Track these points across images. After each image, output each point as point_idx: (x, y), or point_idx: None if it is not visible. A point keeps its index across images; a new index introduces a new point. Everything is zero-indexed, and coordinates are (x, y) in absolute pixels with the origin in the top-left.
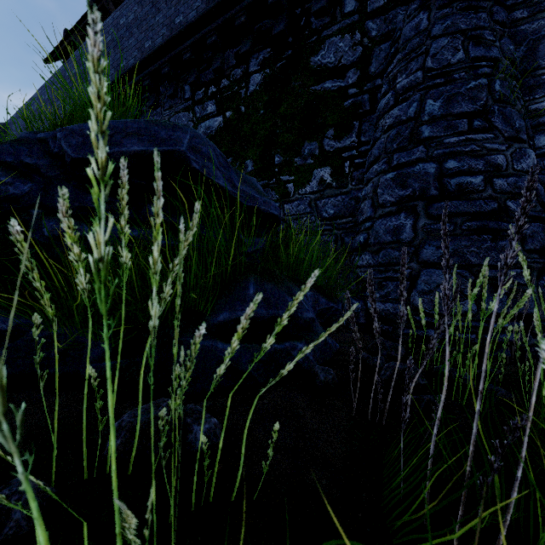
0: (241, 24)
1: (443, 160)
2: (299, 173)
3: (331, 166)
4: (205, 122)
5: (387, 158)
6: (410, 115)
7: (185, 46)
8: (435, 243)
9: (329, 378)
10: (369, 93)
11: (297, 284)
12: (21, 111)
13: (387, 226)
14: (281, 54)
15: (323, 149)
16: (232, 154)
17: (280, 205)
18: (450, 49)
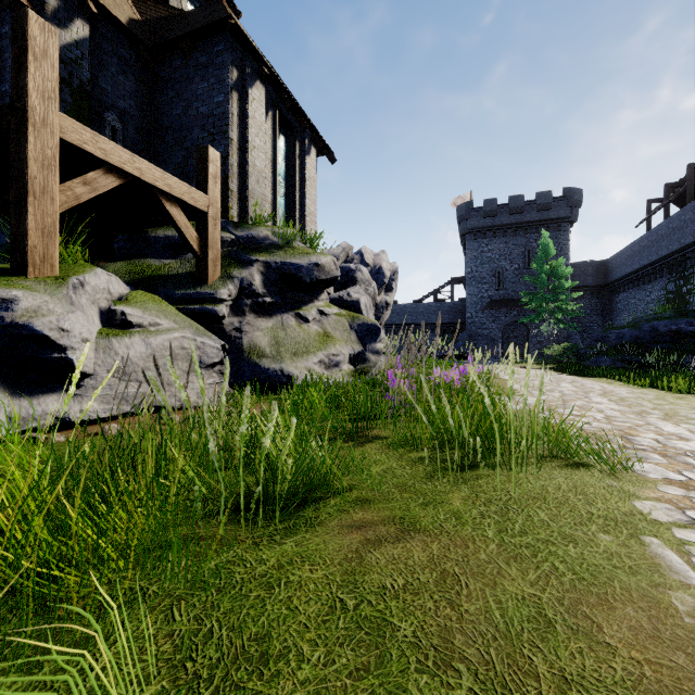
0: None
1: None
2: None
3: None
4: None
5: None
6: None
7: None
8: None
9: None
10: None
11: None
12: (618, 254)
13: None
14: None
15: None
16: None
17: None
18: None
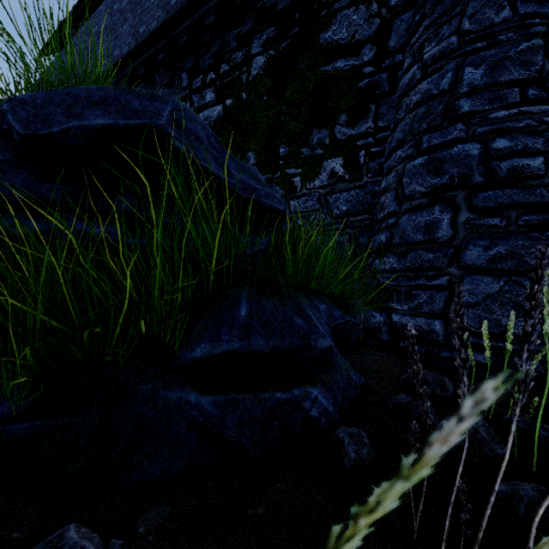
0: (242, 0)
1: (489, 139)
2: (307, 165)
3: (344, 156)
4: (204, 112)
5: (415, 141)
6: (443, 87)
7: (181, 29)
8: (482, 242)
9: (362, 454)
10: (387, 71)
11: (307, 295)
12: None
13: (417, 222)
14: (286, 33)
15: (334, 137)
16: (233, 146)
17: (285, 202)
18: (492, 7)
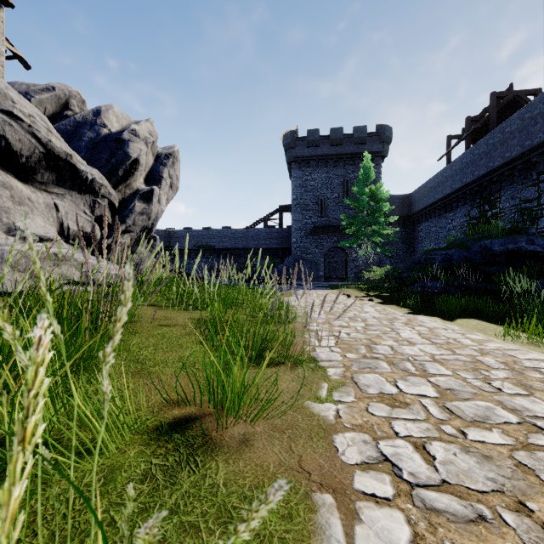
0: None
1: None
2: None
3: None
4: None
5: None
6: None
7: (531, 156)
8: None
9: None
10: None
11: None
12: (422, 187)
13: None
14: None
15: None
16: None
17: None
18: None
